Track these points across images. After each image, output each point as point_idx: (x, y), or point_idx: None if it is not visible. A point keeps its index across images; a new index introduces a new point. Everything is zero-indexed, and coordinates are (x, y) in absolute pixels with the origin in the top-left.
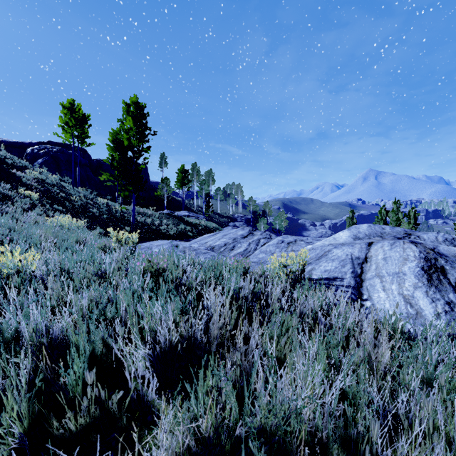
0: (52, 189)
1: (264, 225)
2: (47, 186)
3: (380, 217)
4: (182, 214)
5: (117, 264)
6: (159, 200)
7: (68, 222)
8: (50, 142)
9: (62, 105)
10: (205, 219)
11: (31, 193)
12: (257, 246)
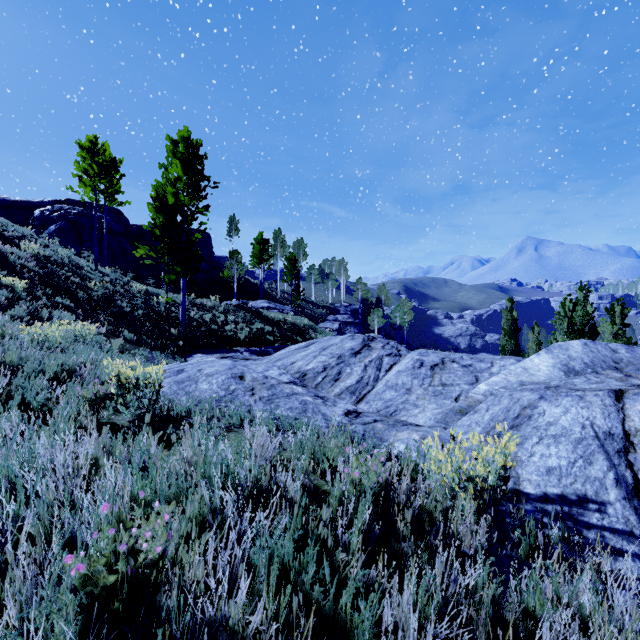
0: (59, 272)
1: (379, 319)
2: (50, 267)
3: (563, 313)
4: (259, 306)
5: (49, 510)
6: (227, 284)
7: (60, 333)
8: (69, 201)
9: (79, 144)
10: (293, 313)
11: (15, 280)
12: (379, 371)
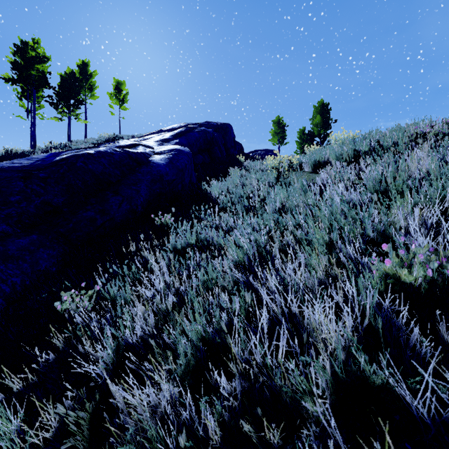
0: None
1: None
2: None
3: None
4: None
5: None
6: None
7: None
8: (256, 151)
9: (273, 121)
10: None
11: None
12: None
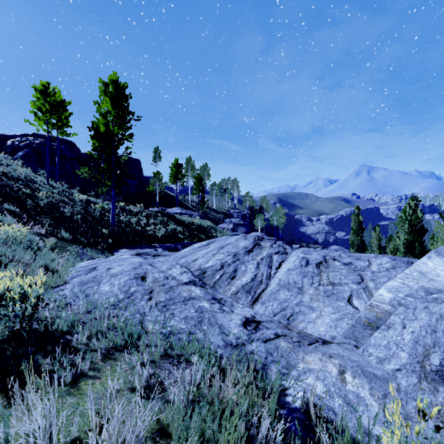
0: (13, 185)
1: (261, 221)
2: (5, 180)
3: (404, 217)
4: (174, 212)
5: None
6: (151, 196)
7: None
8: (35, 135)
9: (34, 88)
10: (199, 217)
11: None
12: (270, 269)
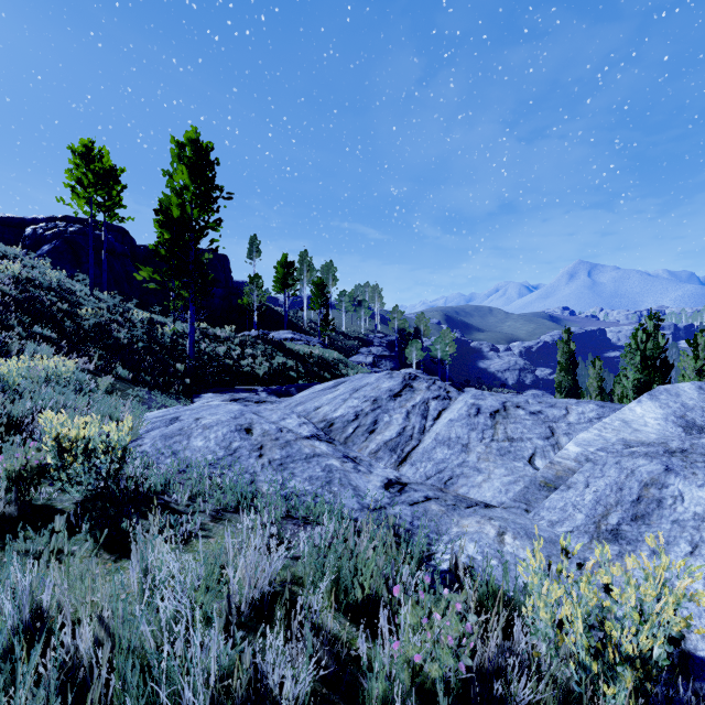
0: (43, 297)
1: (418, 352)
2: (32, 291)
3: (634, 345)
4: (282, 337)
5: None
6: (246, 312)
7: (19, 371)
8: (67, 218)
9: (71, 149)
10: (321, 345)
11: None
12: (425, 420)
